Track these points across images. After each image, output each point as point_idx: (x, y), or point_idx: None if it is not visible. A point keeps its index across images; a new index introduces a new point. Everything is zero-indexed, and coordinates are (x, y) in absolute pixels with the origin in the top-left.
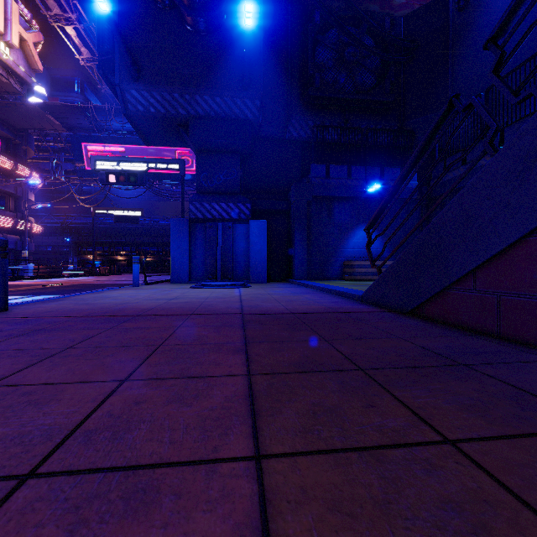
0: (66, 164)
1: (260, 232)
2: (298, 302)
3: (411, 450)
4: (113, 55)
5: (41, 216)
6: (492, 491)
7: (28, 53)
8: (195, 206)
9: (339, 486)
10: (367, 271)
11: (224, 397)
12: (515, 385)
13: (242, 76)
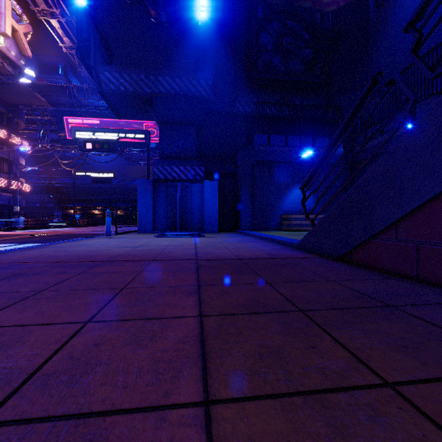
0: (51, 134)
1: (212, 191)
2: (244, 249)
3: (354, 395)
4: (89, 43)
5: (31, 177)
6: (438, 441)
7: (19, 41)
8: (158, 169)
9: (286, 435)
10: (301, 223)
11: (177, 338)
12: (440, 326)
13: (198, 61)
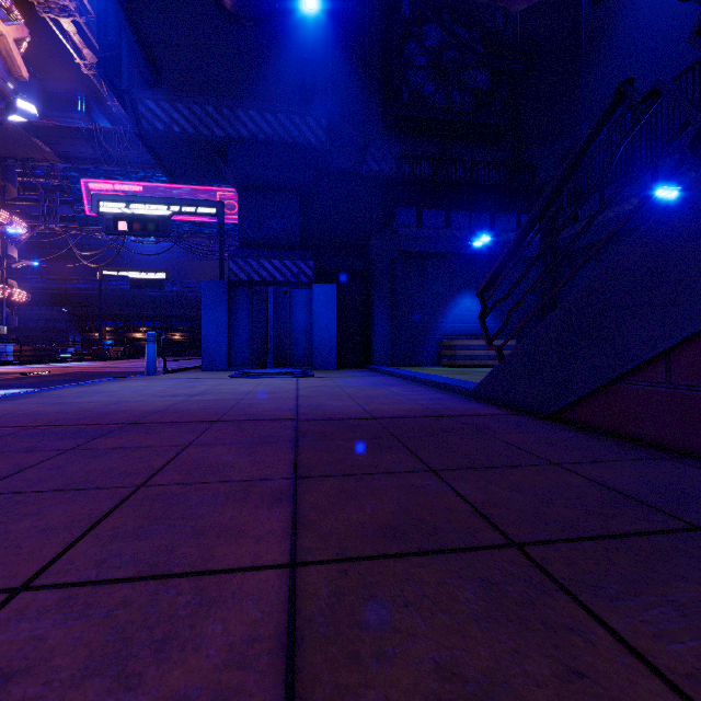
0: (63, 207)
1: (327, 301)
2: (381, 399)
3: None
4: (120, 51)
5: (30, 279)
6: None
7: (7, 53)
8: (237, 264)
9: None
10: (472, 354)
11: (227, 646)
12: None
13: (303, 85)
